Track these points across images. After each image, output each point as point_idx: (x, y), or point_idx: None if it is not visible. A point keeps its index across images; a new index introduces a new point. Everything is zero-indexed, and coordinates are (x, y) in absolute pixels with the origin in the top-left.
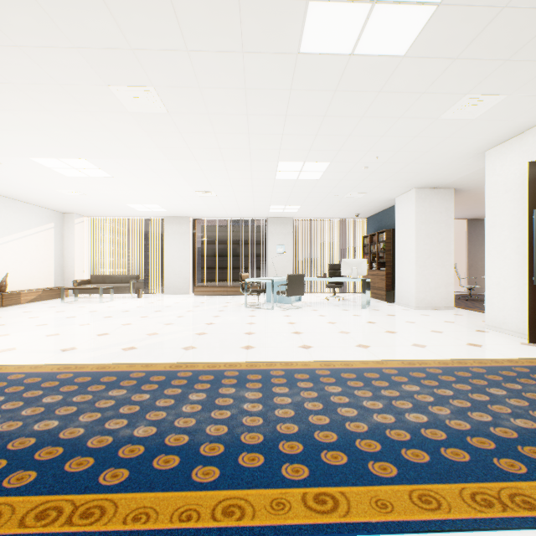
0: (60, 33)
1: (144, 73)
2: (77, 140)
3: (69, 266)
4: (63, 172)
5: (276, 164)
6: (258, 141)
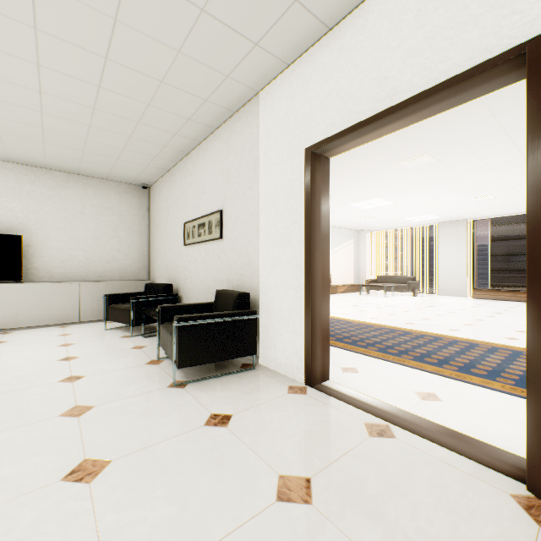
0: (376, 153)
1: (419, 150)
2: (375, 190)
3: (362, 269)
4: (363, 207)
5: None
6: None
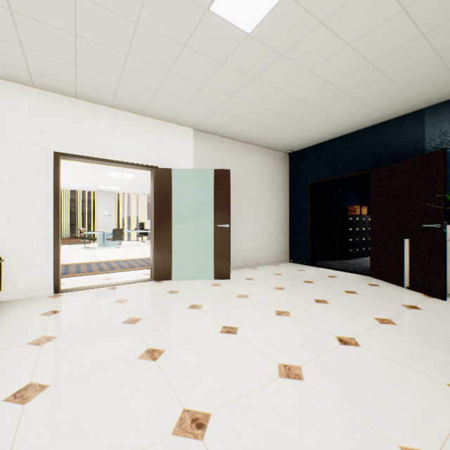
0: None
1: None
2: None
3: None
4: None
5: (108, 172)
6: (99, 165)
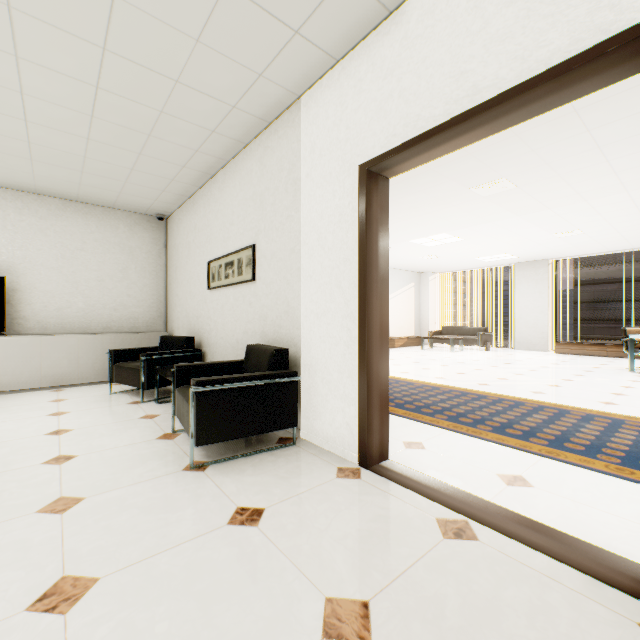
0: (443, 177)
1: (496, 173)
2: (441, 223)
3: (424, 319)
4: (427, 244)
5: None
6: (631, 174)
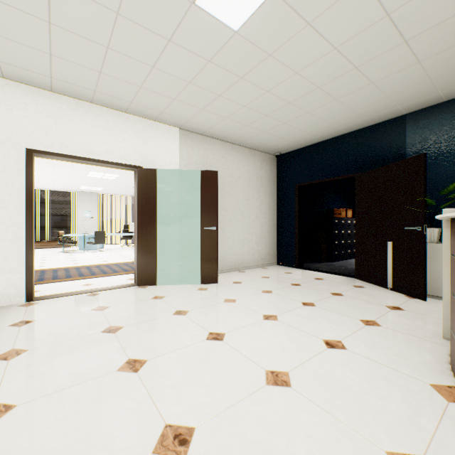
0: None
1: None
2: None
3: None
4: None
5: (89, 172)
6: (79, 164)
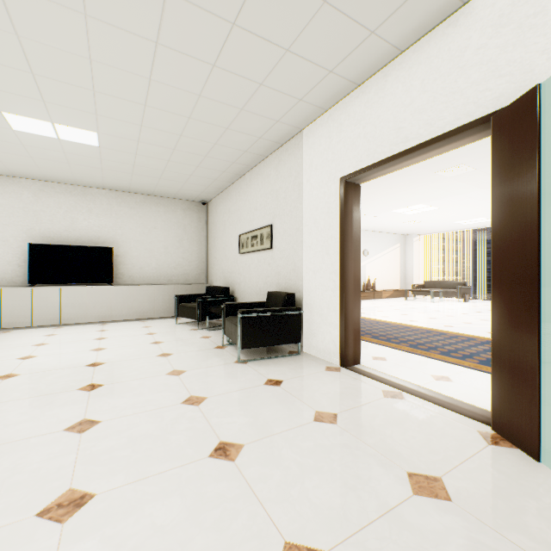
0: (412, 167)
1: (455, 162)
2: (416, 197)
3: (409, 274)
4: (407, 213)
5: None
6: None
